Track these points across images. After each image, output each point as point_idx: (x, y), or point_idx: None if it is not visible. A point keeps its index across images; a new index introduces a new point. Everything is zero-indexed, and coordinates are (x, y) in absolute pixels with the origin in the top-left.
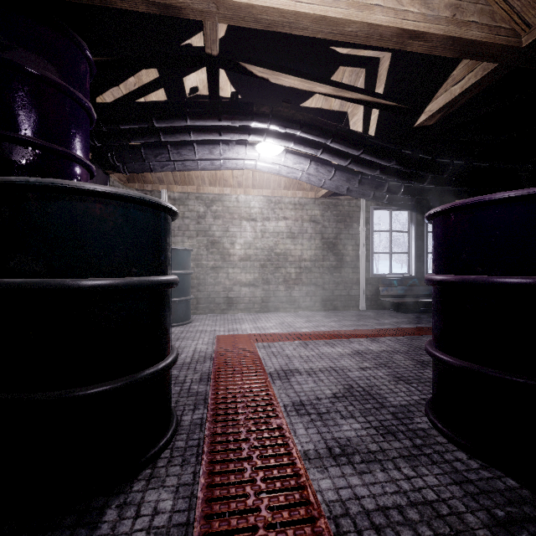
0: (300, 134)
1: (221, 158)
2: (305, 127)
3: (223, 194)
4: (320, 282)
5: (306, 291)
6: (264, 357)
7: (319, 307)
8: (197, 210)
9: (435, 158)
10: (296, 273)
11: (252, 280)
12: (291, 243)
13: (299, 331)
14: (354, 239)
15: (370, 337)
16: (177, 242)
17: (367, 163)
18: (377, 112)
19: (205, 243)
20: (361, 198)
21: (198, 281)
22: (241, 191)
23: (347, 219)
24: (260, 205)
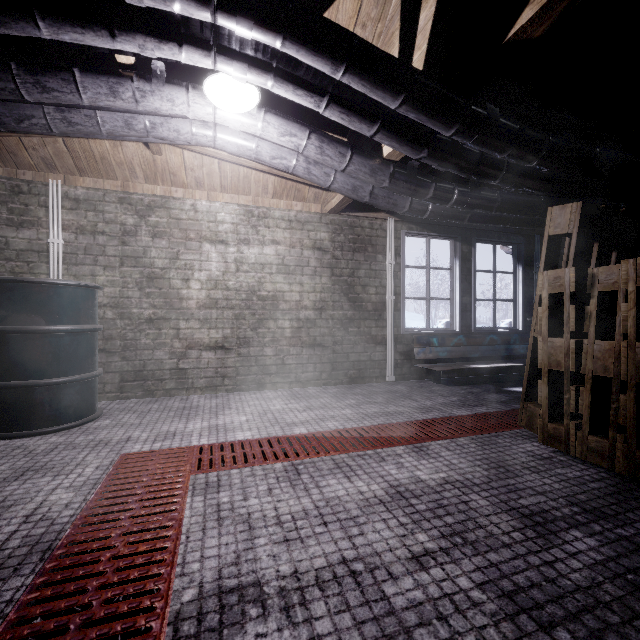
0: (283, 48)
1: (141, 112)
2: (292, 28)
3: (169, 197)
4: (329, 342)
5: (308, 355)
6: (191, 529)
7: (327, 380)
8: (121, 221)
9: (524, 128)
10: (291, 328)
11: (220, 339)
12: (285, 281)
13: (289, 433)
14: (378, 277)
15: (413, 441)
16: (82, 275)
17: (407, 133)
18: (424, 44)
19: (136, 277)
20: (388, 218)
21: (124, 343)
22: (202, 195)
23: (368, 247)
24: (233, 219)
